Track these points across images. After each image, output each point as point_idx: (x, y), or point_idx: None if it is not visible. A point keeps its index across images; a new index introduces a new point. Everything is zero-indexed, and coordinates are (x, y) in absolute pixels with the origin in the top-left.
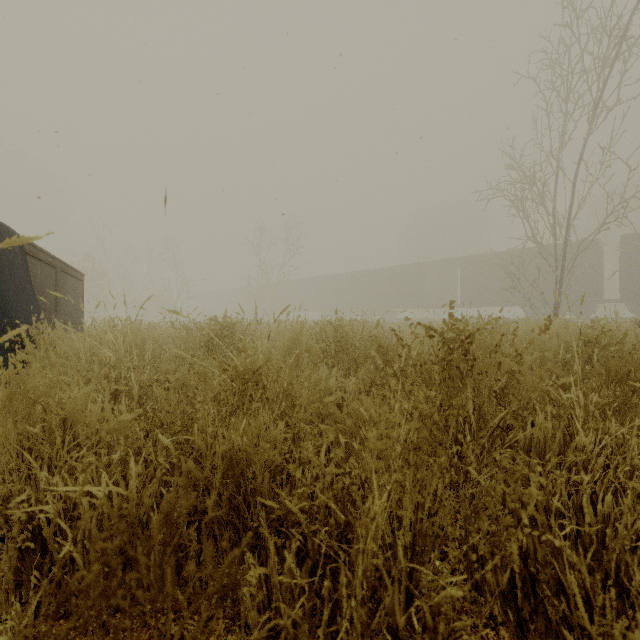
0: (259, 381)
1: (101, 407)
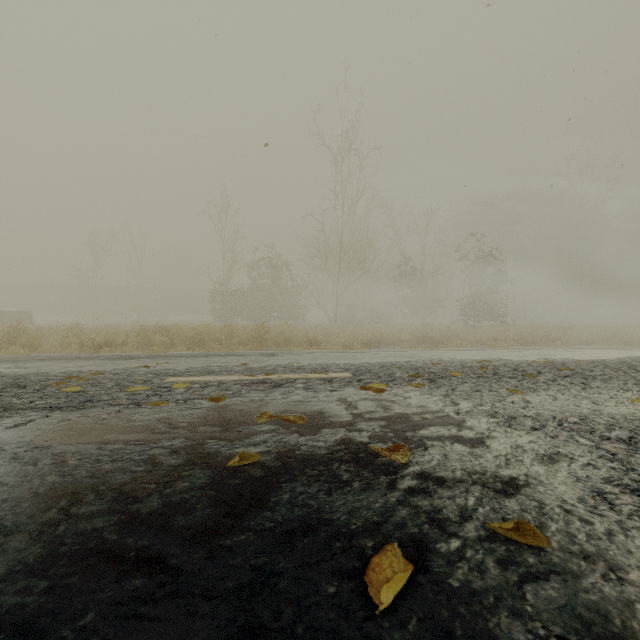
0: None
1: None
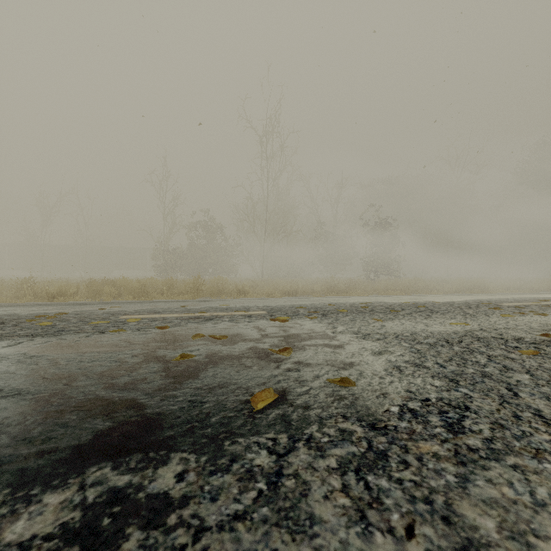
0: None
1: None
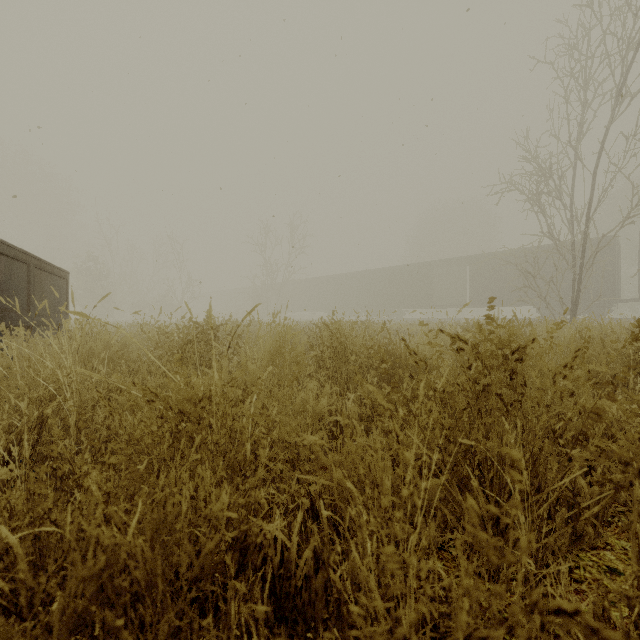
0: (203, 417)
1: (19, 438)
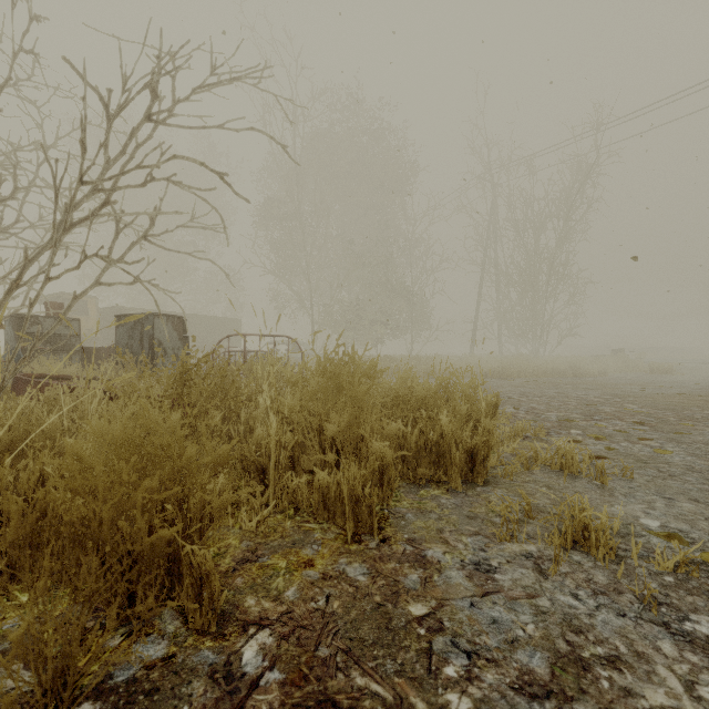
0: None
1: None
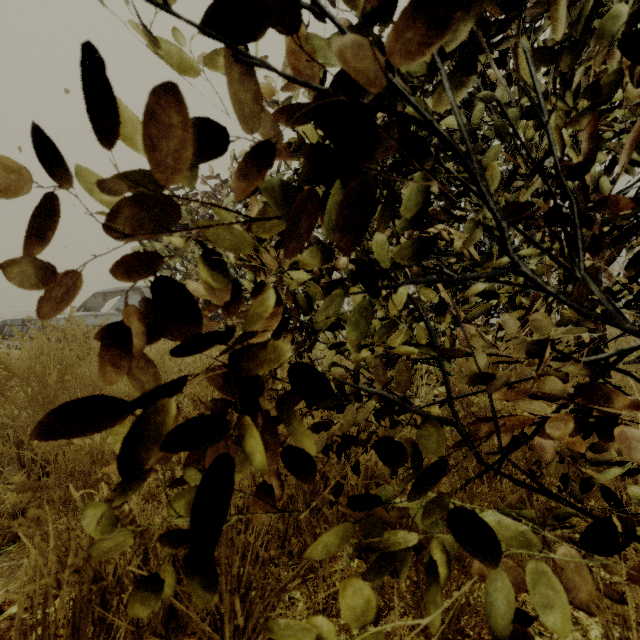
0: None
1: None
